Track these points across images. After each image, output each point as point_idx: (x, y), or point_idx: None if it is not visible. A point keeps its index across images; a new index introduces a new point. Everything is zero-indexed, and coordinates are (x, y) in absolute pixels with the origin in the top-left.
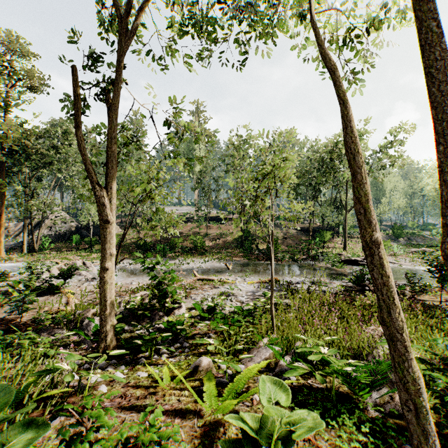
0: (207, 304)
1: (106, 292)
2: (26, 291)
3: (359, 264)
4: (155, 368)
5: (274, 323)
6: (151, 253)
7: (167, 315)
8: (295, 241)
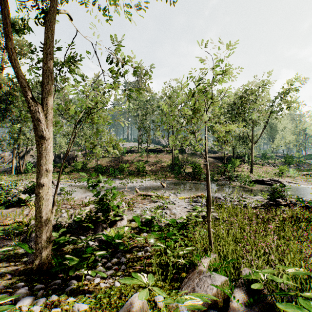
0: (145, 217)
1: (42, 209)
2: None
3: (266, 183)
4: (80, 301)
5: (211, 240)
6: (105, 175)
7: (110, 226)
8: (212, 167)
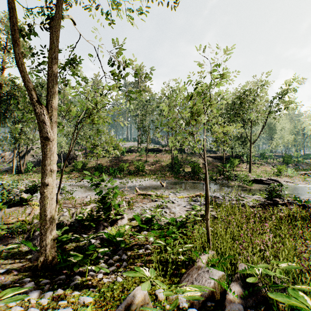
0: (145, 215)
1: (46, 207)
2: (0, 203)
3: (264, 183)
4: (85, 295)
5: (209, 238)
6: (105, 174)
7: (111, 225)
8: (211, 166)
